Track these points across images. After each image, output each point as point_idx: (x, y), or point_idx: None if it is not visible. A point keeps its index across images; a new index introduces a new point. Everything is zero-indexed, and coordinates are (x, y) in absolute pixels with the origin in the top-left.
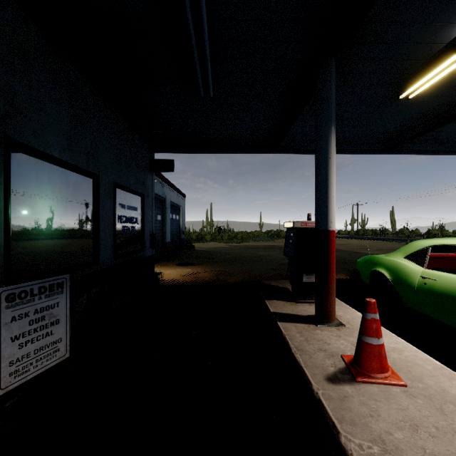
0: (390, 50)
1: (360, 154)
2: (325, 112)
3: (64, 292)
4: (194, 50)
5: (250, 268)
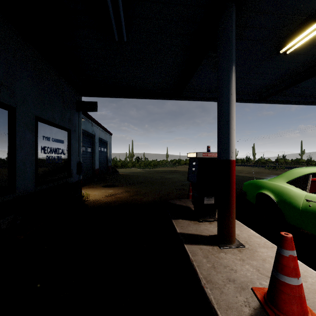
0: (280, 3)
1: (241, 102)
2: (227, 52)
3: None
4: None
5: (159, 189)
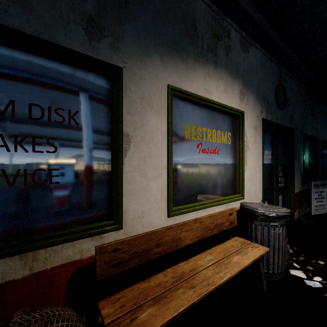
0: None
1: None
2: None
3: (325, 187)
4: None
5: None
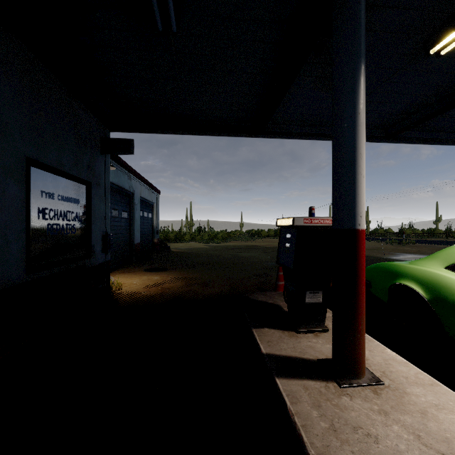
0: None
1: None
2: (352, 39)
3: None
4: None
5: (231, 275)
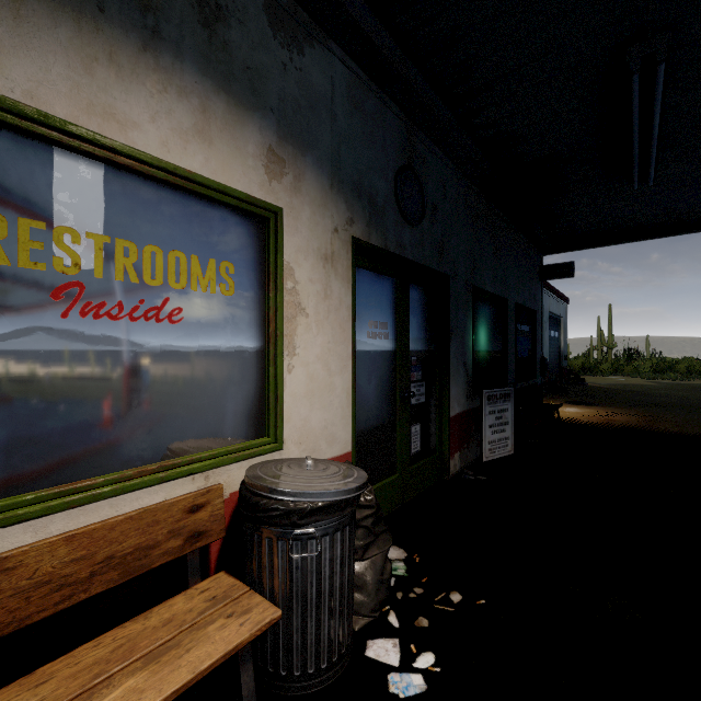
0: None
1: None
2: None
3: (510, 401)
4: (634, 158)
5: None
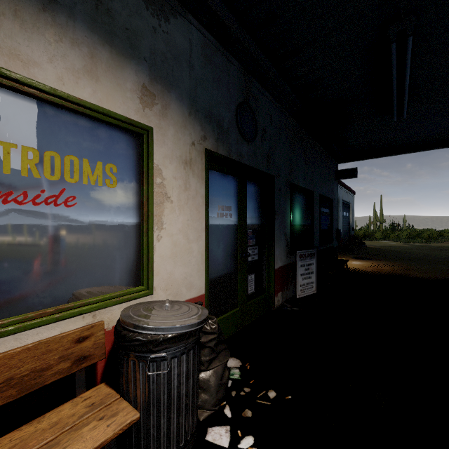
0: None
1: None
2: None
3: (314, 258)
4: (393, 100)
5: (446, 269)
